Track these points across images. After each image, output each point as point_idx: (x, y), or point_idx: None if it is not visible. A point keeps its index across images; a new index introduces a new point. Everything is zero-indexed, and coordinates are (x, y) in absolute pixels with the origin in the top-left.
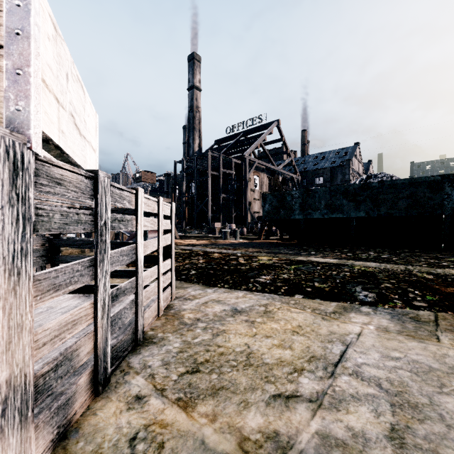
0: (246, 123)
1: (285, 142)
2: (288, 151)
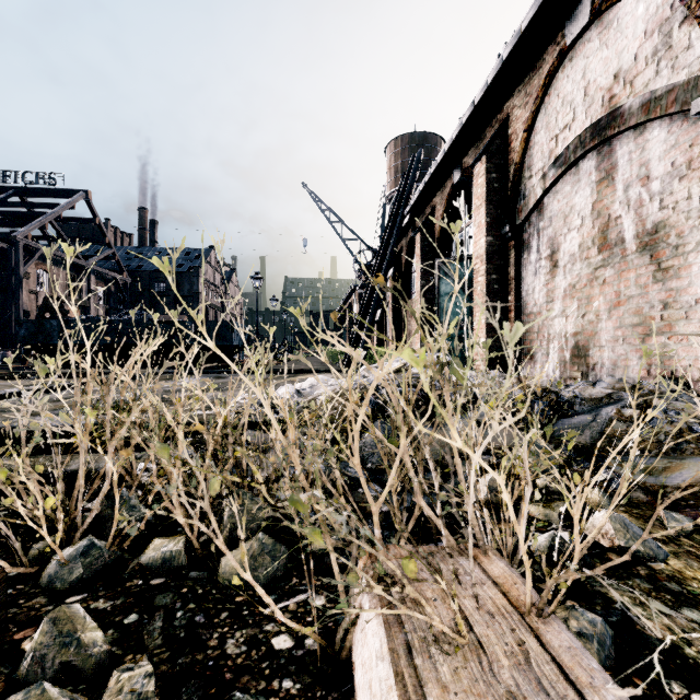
0: (23, 175)
1: (101, 225)
2: (107, 239)
